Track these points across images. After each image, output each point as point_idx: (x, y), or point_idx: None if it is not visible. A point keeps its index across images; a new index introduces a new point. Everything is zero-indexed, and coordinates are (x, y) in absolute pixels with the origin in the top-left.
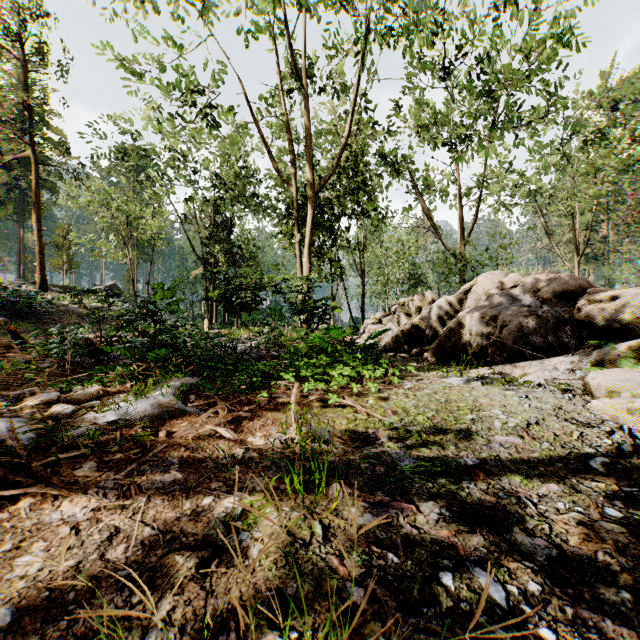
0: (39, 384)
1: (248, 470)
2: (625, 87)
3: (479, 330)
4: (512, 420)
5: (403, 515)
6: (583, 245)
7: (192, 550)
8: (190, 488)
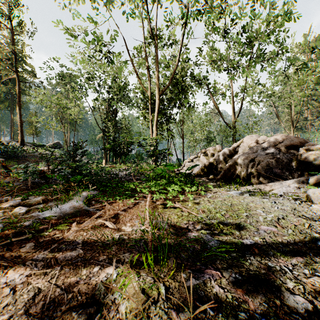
0: (10, 195)
1: (121, 248)
2: (318, 41)
3: (245, 165)
4: (269, 216)
5: (213, 279)
6: (295, 122)
7: (83, 307)
8: (87, 260)
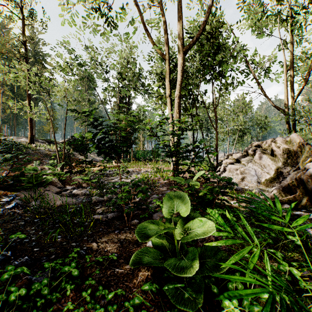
0: None
1: None
2: None
3: None
4: None
5: None
6: None
7: None
8: None
